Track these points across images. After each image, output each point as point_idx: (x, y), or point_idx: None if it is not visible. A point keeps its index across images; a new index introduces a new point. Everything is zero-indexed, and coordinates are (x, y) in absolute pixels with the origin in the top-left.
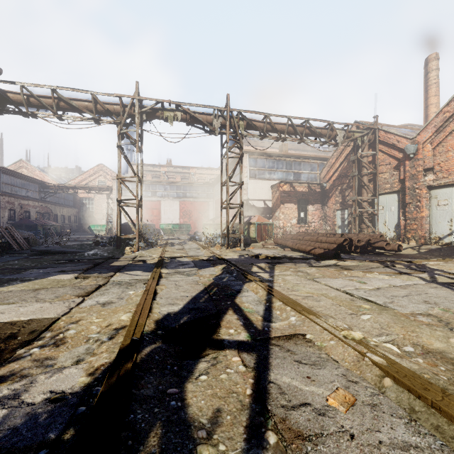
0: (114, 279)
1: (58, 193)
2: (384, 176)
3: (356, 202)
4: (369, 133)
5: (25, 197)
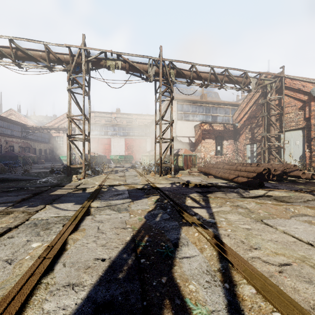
0: (35, 217)
1: (36, 132)
2: (290, 115)
3: (265, 137)
4: (277, 80)
5: (10, 135)
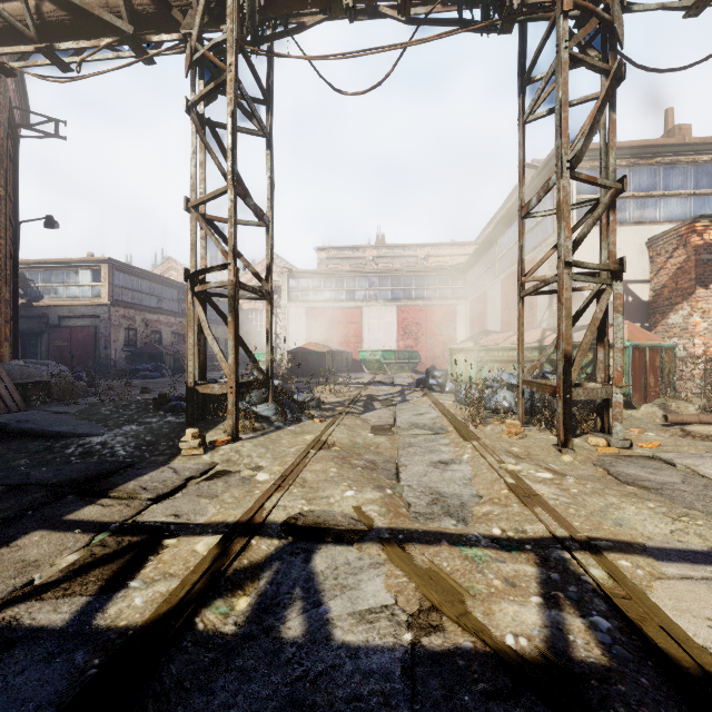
0: None
1: None
2: None
3: None
4: None
5: (156, 309)
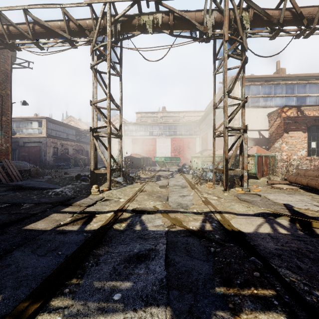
0: None
1: (87, 135)
2: None
3: None
4: None
5: (66, 139)
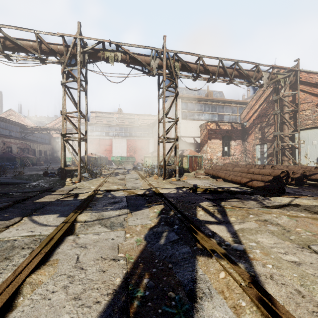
0: (0, 236)
1: (35, 133)
2: (306, 113)
3: (278, 137)
4: (291, 74)
5: (8, 136)
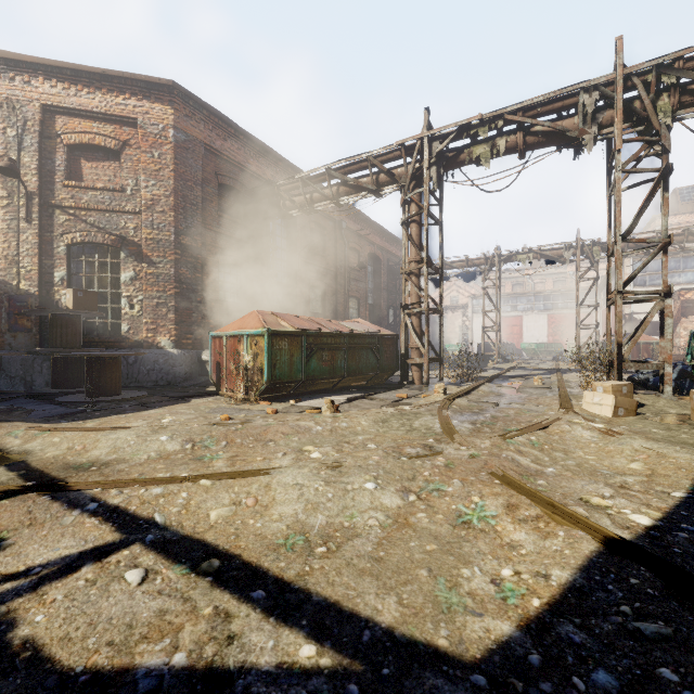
0: (487, 371)
1: None
2: None
3: None
4: None
5: None
